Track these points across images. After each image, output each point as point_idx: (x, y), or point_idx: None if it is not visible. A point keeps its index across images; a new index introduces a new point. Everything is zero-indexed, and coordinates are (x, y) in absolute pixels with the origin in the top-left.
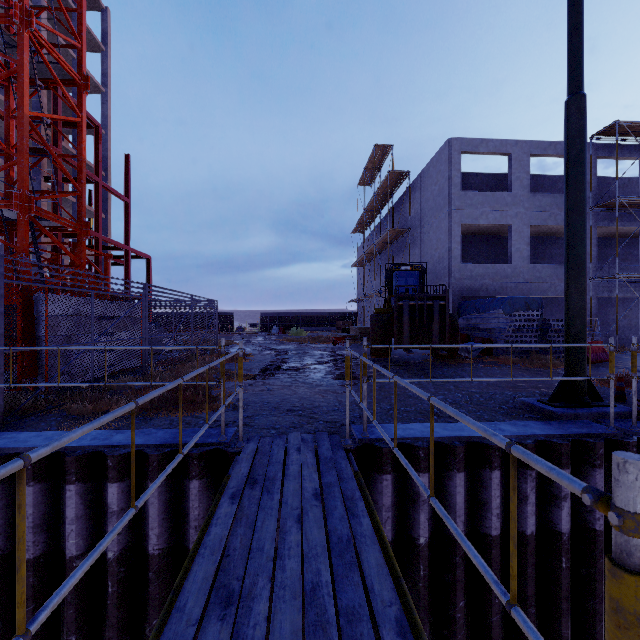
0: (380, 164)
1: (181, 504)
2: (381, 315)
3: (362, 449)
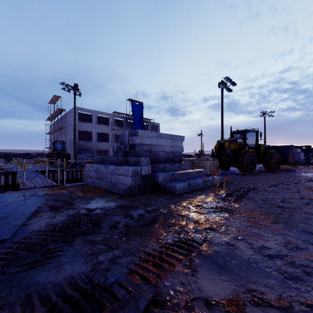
0: (57, 100)
1: (7, 179)
2: (50, 154)
3: (37, 171)
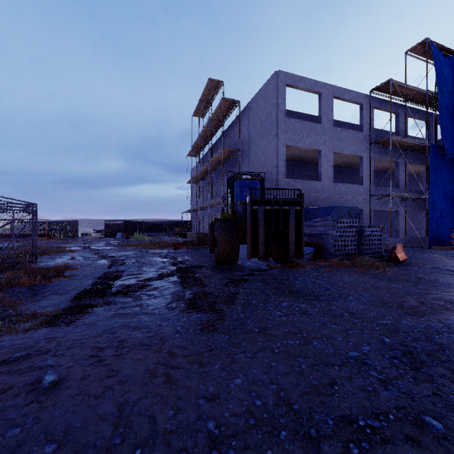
0: (212, 98)
1: None
2: (227, 221)
3: None
